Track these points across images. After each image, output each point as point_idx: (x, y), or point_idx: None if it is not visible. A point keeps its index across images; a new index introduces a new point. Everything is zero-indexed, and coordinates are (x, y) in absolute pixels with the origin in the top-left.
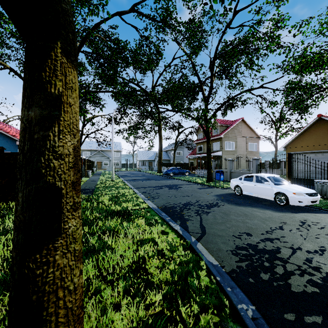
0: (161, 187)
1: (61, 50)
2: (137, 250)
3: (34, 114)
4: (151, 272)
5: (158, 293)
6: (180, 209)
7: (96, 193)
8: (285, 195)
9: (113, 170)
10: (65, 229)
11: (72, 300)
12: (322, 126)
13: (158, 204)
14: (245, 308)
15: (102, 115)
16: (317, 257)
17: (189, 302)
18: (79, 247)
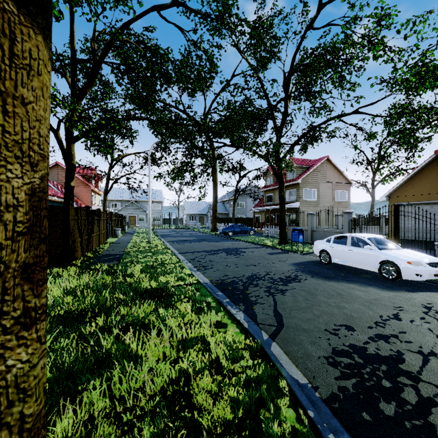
0: (216, 251)
1: None
2: (177, 359)
3: None
4: (199, 402)
5: None
6: (244, 286)
7: (125, 261)
8: (395, 264)
9: (149, 228)
10: None
11: None
12: None
13: (212, 277)
14: None
15: (136, 152)
16: None
17: None
18: (37, 406)
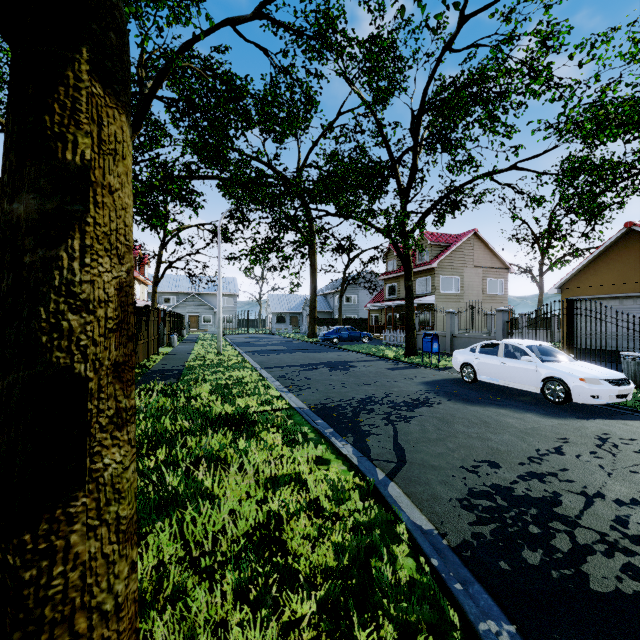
0: (315, 366)
1: (90, 67)
2: (265, 500)
3: (24, 209)
4: (294, 548)
5: (307, 597)
6: (353, 412)
7: (186, 379)
8: (563, 382)
9: (219, 332)
10: (96, 471)
11: (109, 635)
12: (633, 246)
13: (309, 400)
14: (495, 629)
15: (200, 224)
16: (638, 513)
17: (375, 616)
18: (130, 510)
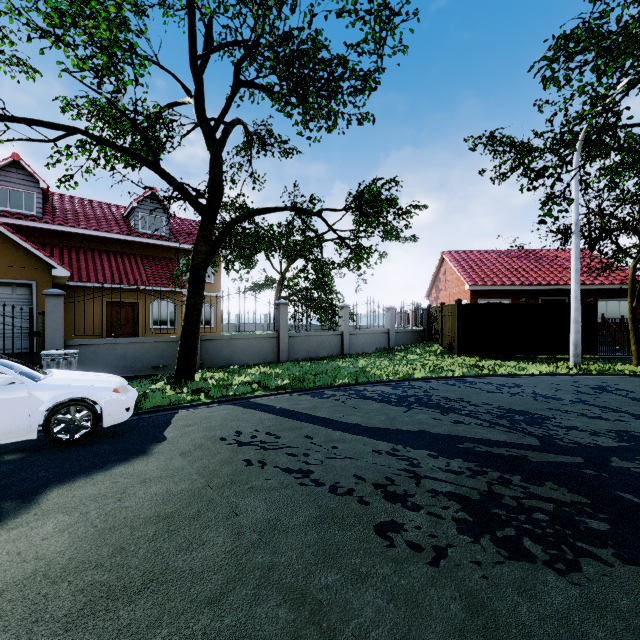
0: None
1: None
2: None
3: None
4: None
5: None
6: None
7: None
8: (90, 403)
9: None
10: None
11: None
12: None
13: None
14: None
15: None
16: (427, 462)
17: None
18: None
